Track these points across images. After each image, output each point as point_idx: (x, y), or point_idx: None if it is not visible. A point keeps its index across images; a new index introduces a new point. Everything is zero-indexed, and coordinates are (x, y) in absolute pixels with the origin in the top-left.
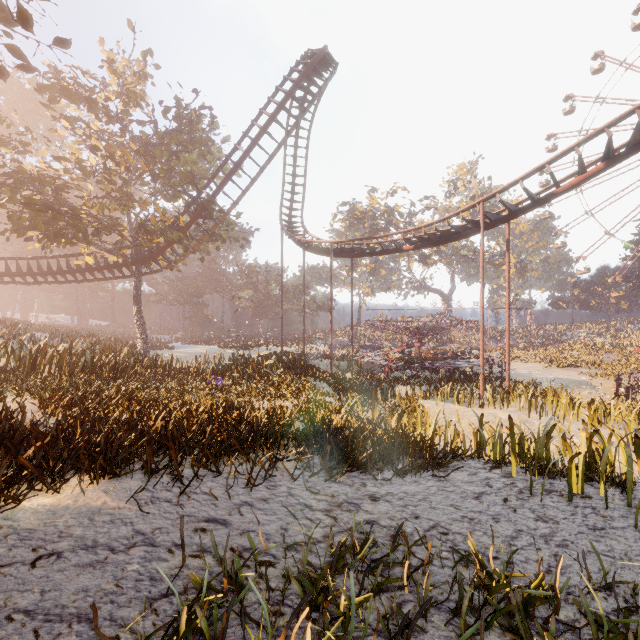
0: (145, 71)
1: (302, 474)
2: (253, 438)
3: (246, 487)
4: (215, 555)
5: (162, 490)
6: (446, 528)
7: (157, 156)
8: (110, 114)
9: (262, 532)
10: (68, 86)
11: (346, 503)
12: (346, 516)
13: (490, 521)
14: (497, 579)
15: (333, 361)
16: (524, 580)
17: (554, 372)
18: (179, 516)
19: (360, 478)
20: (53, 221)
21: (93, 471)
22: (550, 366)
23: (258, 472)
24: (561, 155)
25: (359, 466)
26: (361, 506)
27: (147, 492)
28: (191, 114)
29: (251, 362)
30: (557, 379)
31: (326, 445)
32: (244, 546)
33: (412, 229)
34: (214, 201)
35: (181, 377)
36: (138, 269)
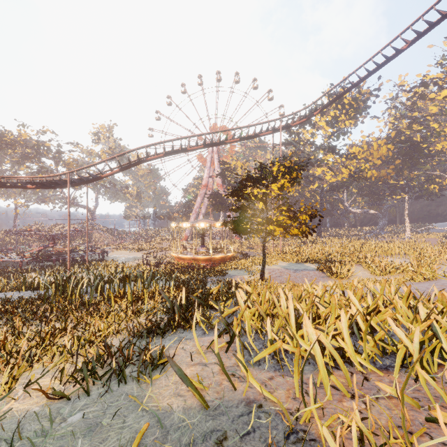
0: None
1: None
2: None
3: None
4: None
5: None
6: None
7: None
8: None
9: None
10: None
11: None
12: None
13: None
14: None
15: None
16: None
17: (132, 254)
18: None
19: None
20: None
21: None
22: (134, 251)
23: None
24: (101, 162)
25: None
26: None
27: None
28: None
29: None
30: (129, 257)
31: None
32: None
33: (32, 177)
34: None
35: None
36: None
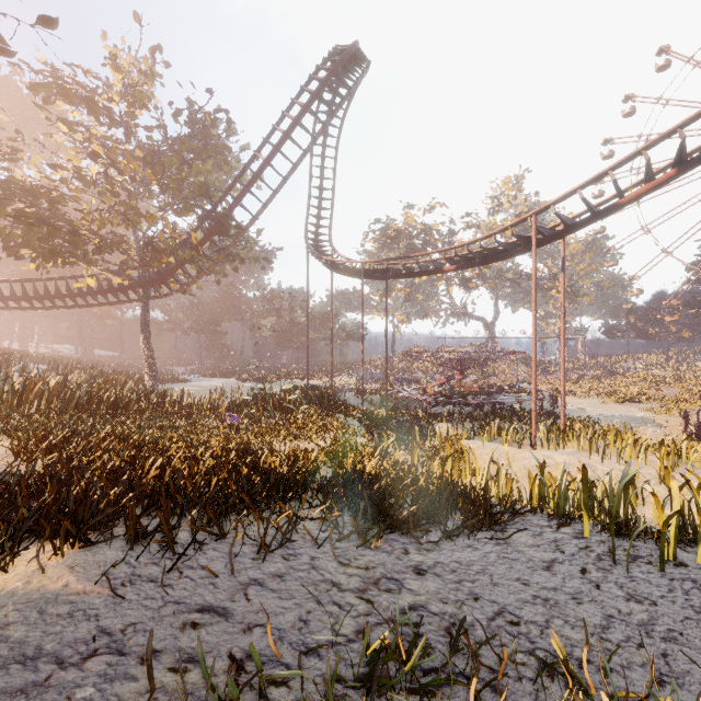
0: (154, 70)
1: (328, 537)
2: (269, 490)
3: (256, 559)
4: (202, 675)
5: (147, 564)
6: (516, 615)
7: (166, 164)
8: (113, 117)
9: (274, 627)
10: (66, 86)
11: (384, 579)
12: (385, 599)
13: (570, 603)
14: (596, 698)
15: (365, 396)
16: (632, 699)
17: (612, 408)
18: (164, 603)
19: (401, 542)
20: (47, 237)
21: (55, 540)
22: (607, 401)
23: (272, 539)
24: (626, 160)
25: (399, 526)
26: (404, 583)
27: (127, 567)
28: (205, 118)
29: (273, 397)
30: (616, 416)
31: (358, 500)
32: (248, 651)
33: (454, 247)
34: (231, 215)
35: (192, 414)
36: (146, 292)
